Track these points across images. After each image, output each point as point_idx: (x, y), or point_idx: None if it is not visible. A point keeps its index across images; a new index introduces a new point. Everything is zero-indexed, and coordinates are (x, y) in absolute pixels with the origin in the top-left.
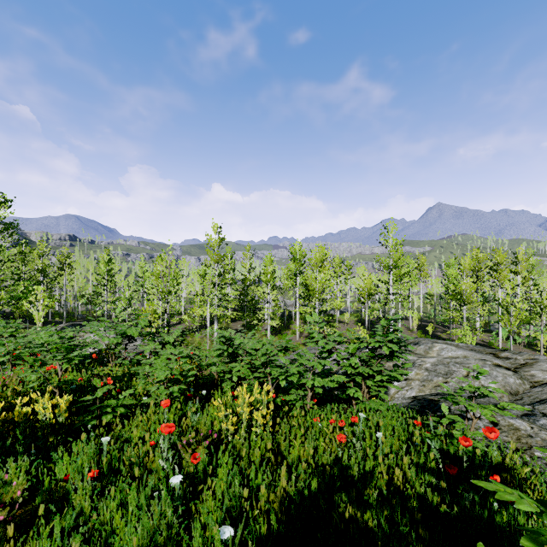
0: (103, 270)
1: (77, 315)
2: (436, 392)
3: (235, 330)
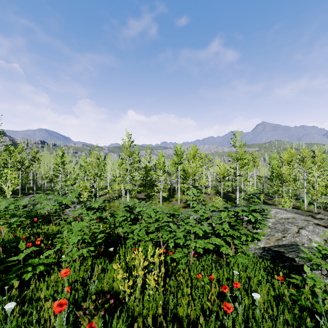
0: (59, 161)
1: (43, 189)
2: (278, 244)
3: (140, 198)
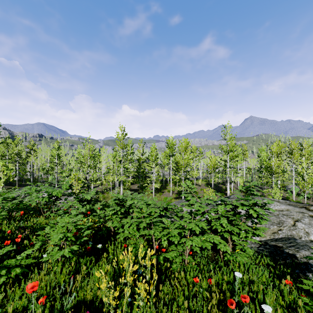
0: (55, 153)
1: (40, 180)
2: (274, 238)
3: (133, 189)
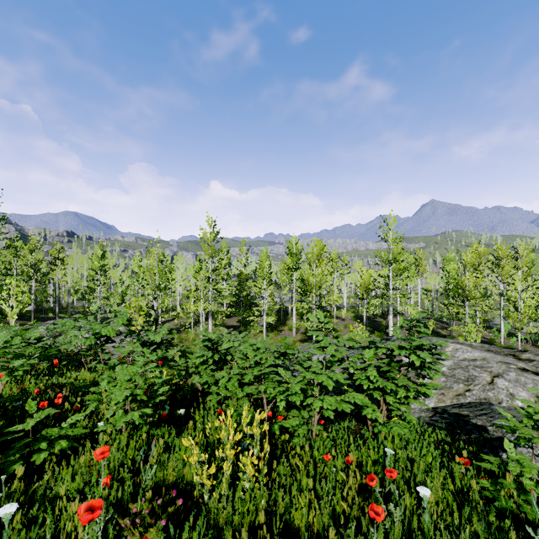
0: (96, 265)
1: (71, 311)
2: (458, 403)
3: (230, 326)
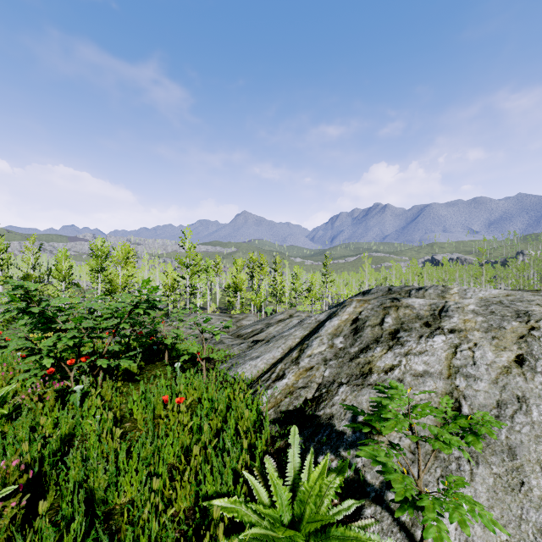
0: None
1: None
2: None
3: None
